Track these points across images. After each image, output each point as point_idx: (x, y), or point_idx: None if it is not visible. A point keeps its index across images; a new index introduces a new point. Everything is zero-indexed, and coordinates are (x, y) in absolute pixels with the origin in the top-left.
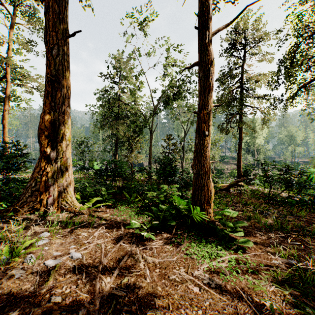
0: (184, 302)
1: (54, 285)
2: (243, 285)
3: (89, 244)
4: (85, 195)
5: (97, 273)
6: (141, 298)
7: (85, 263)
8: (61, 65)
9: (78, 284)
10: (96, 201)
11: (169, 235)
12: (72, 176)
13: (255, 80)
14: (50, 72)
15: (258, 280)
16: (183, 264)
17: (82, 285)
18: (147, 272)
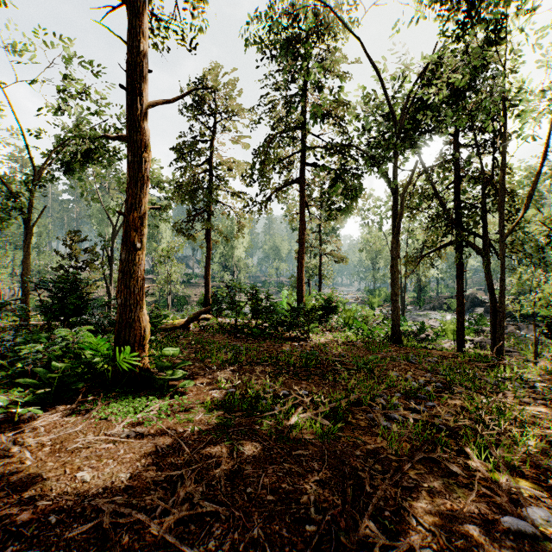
0: (90, 461)
1: None
2: (171, 423)
3: None
4: None
5: None
6: (18, 481)
7: None
8: None
9: None
10: None
11: (71, 405)
12: None
13: (228, 167)
14: None
15: (189, 415)
16: (94, 429)
17: None
18: (28, 455)
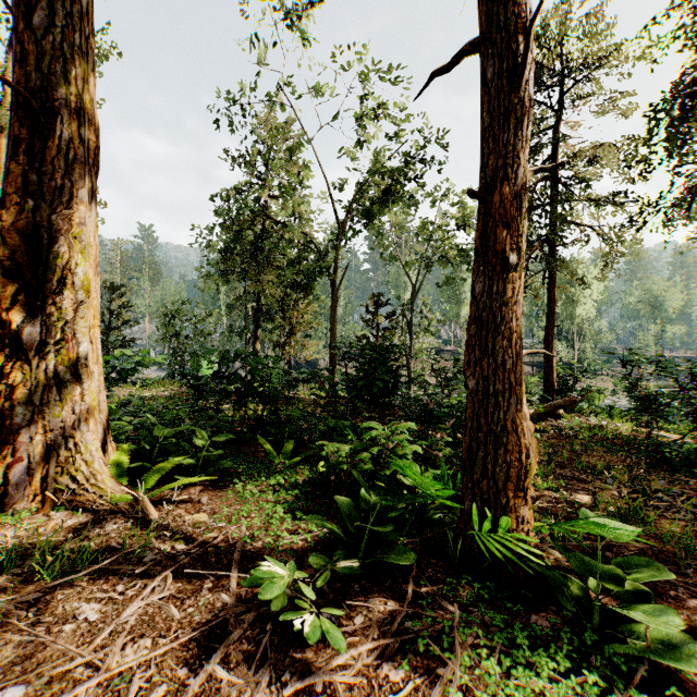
0: None
1: None
2: None
3: (74, 688)
4: (152, 447)
5: None
6: None
7: None
8: (58, 60)
9: None
10: (180, 465)
11: (392, 602)
12: (100, 396)
13: (589, 159)
14: (24, 80)
15: None
16: None
17: None
18: None
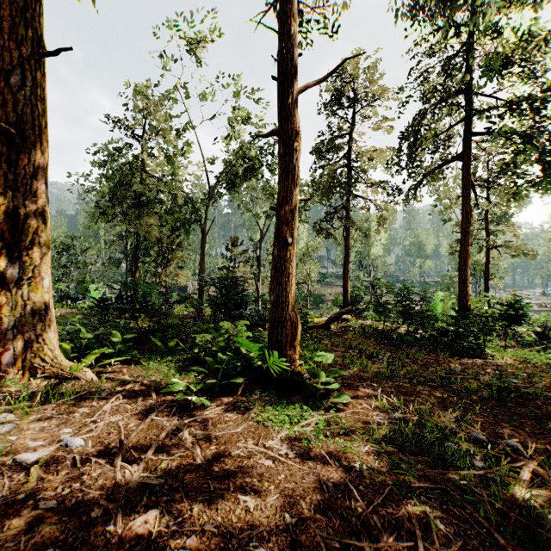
0: (251, 479)
1: (40, 488)
2: (332, 449)
3: (96, 424)
4: (79, 345)
5: (116, 461)
6: (189, 483)
7: (92, 451)
8: (30, 106)
9: (84, 480)
10: (100, 356)
11: (232, 398)
12: (52, 312)
13: (368, 157)
14: (7, 117)
15: (351, 442)
16: (253, 435)
17: (91, 481)
18: (198, 451)
